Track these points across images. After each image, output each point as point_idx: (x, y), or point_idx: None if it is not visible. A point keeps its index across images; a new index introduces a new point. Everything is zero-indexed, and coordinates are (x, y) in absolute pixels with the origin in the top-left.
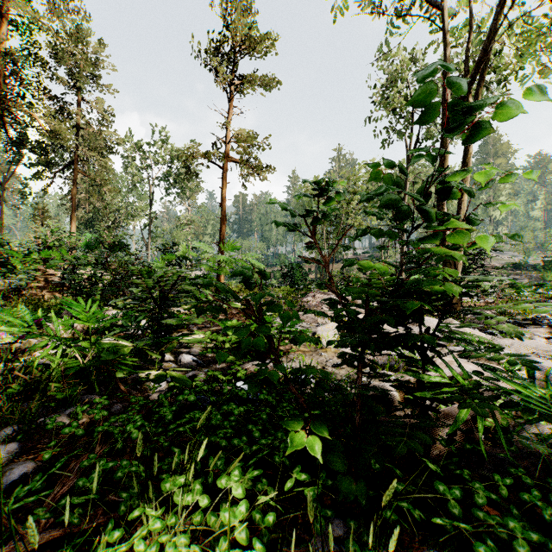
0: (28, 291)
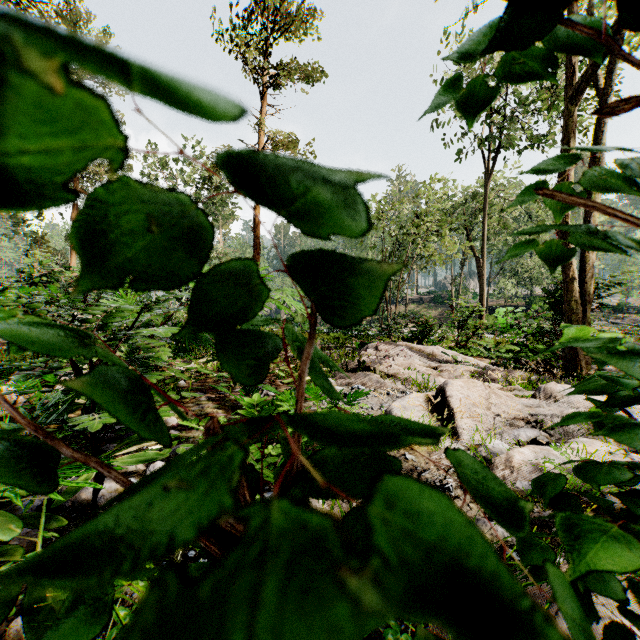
0: None
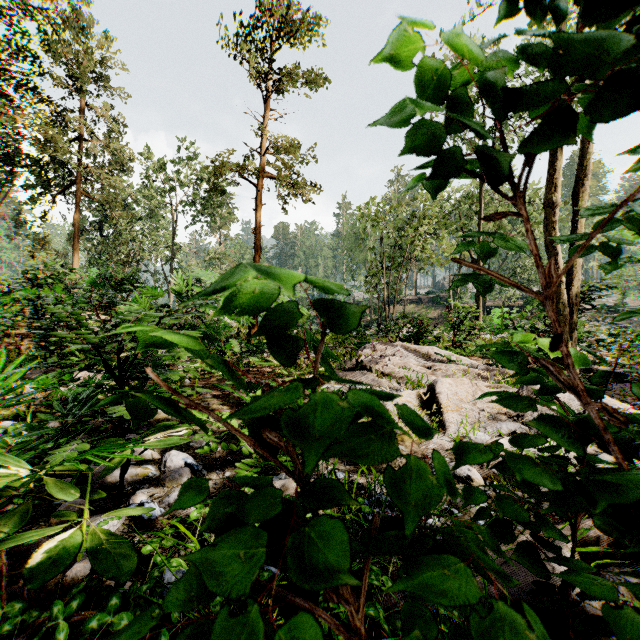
0: (3, 341)
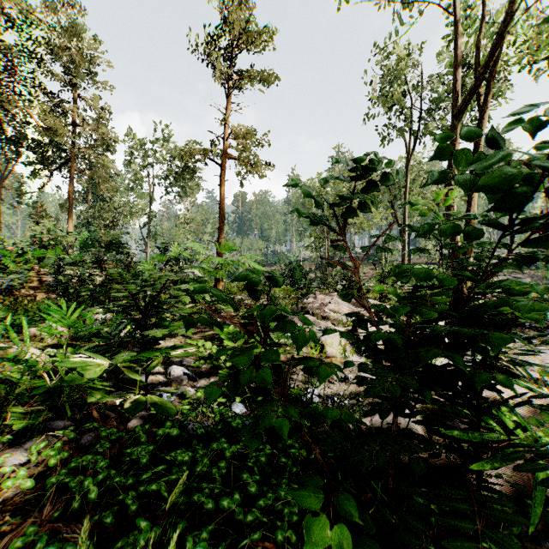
0: (20, 292)
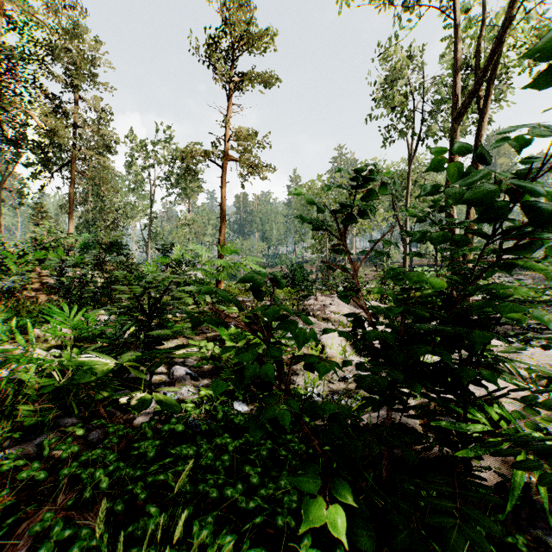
0: (22, 294)
